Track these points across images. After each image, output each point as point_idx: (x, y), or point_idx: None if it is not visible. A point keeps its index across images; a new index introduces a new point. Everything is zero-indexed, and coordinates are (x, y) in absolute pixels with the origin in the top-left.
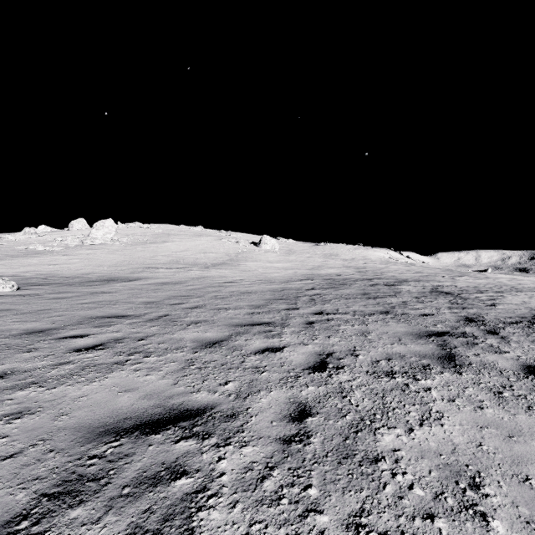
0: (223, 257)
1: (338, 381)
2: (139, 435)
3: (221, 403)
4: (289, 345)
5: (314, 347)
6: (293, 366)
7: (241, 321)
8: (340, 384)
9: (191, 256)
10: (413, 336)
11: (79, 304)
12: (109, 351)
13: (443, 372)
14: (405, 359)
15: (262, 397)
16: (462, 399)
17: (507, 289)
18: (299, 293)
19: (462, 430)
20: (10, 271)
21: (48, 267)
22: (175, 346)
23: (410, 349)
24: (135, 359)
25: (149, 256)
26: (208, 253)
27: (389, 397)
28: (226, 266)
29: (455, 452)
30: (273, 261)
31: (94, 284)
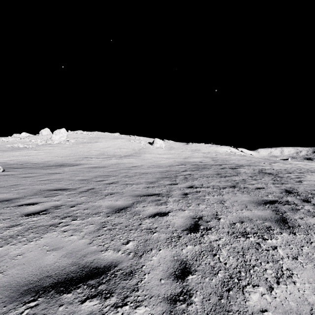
0: (131, 151)
1: (209, 241)
2: (54, 294)
3: (122, 261)
4: (172, 211)
5: (189, 212)
6: (176, 228)
7: (140, 193)
8: (210, 243)
9: (112, 150)
10: (254, 204)
11: (39, 181)
12: (49, 215)
13: (282, 232)
14: (252, 221)
15: (153, 255)
16: (303, 257)
17: (305, 171)
18: (177, 174)
19: (312, 289)
20: (1, 159)
21: (25, 157)
22: (94, 211)
23: (255, 214)
24: (65, 221)
25: (86, 150)
26: (122, 149)
27: (248, 255)
28: (133, 156)
29: (313, 313)
30: (161, 153)
31: (51, 168)
